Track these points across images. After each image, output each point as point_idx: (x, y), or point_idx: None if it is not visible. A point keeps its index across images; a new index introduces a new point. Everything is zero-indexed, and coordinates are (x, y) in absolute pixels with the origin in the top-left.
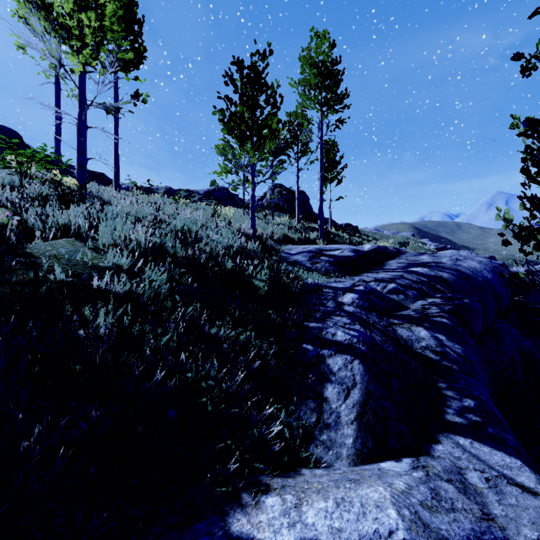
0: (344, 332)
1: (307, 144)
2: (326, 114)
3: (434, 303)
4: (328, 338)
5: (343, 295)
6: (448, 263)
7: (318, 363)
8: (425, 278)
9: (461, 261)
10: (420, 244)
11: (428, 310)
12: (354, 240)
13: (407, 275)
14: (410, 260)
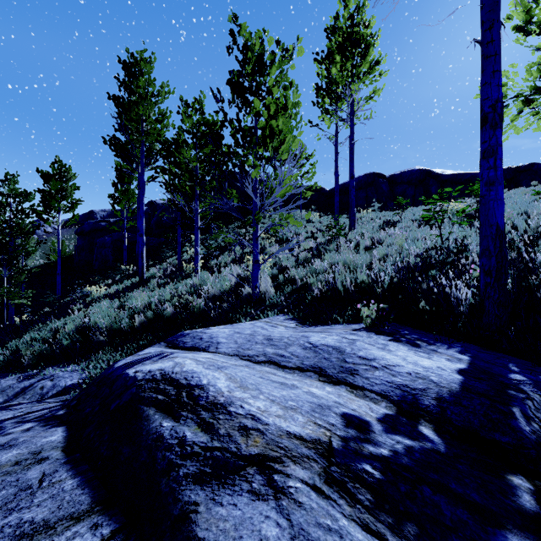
0: None
1: None
2: None
3: None
4: None
5: None
6: None
7: None
8: None
9: None
10: None
11: None
12: None
13: None
14: None
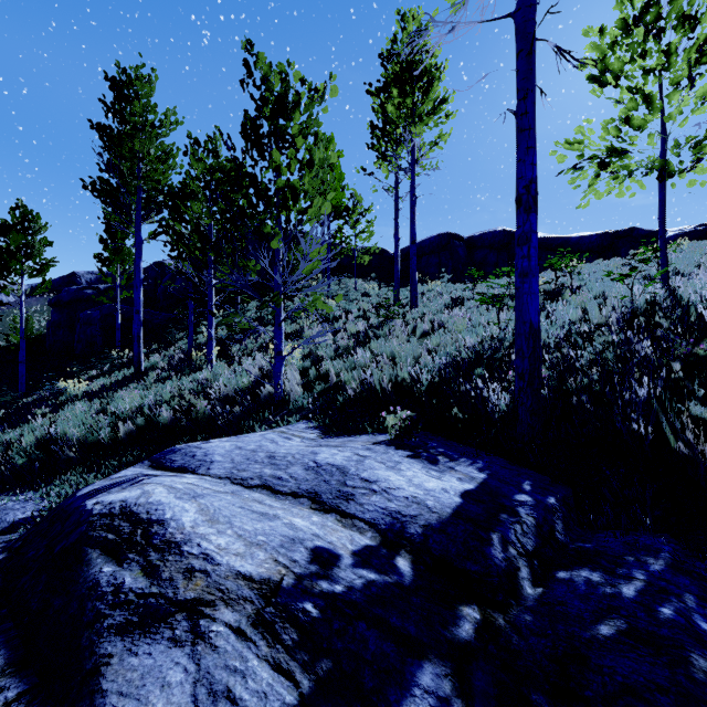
0: None
1: None
2: None
3: None
4: None
5: None
6: None
7: None
8: None
9: None
10: None
11: None
12: None
13: None
14: None
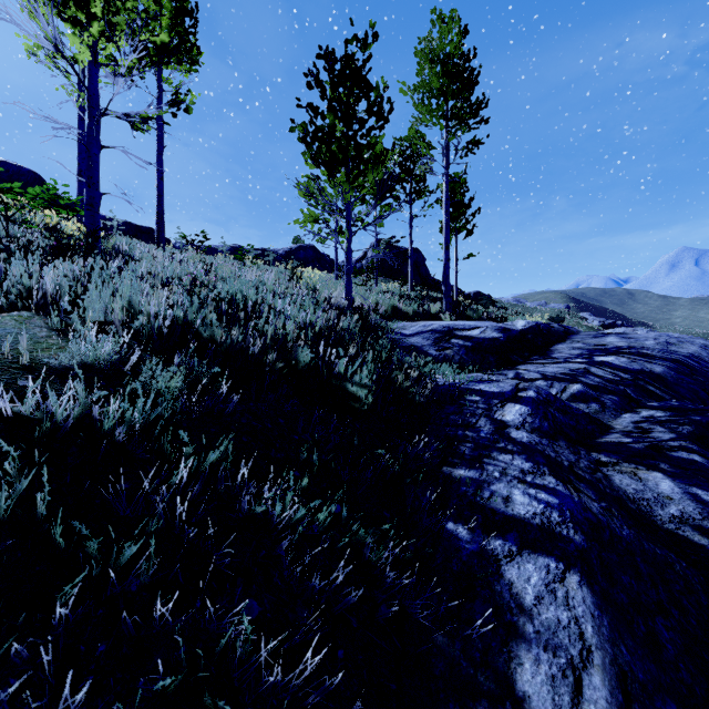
0: (527, 493)
1: (424, 181)
2: (455, 131)
3: (656, 419)
4: (497, 509)
5: (503, 408)
6: (656, 349)
7: (486, 576)
8: (627, 375)
9: (675, 346)
10: (579, 319)
11: (650, 432)
12: (494, 313)
13: (595, 369)
14: (590, 344)
